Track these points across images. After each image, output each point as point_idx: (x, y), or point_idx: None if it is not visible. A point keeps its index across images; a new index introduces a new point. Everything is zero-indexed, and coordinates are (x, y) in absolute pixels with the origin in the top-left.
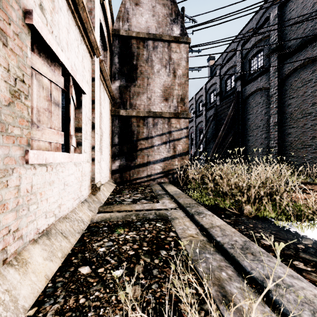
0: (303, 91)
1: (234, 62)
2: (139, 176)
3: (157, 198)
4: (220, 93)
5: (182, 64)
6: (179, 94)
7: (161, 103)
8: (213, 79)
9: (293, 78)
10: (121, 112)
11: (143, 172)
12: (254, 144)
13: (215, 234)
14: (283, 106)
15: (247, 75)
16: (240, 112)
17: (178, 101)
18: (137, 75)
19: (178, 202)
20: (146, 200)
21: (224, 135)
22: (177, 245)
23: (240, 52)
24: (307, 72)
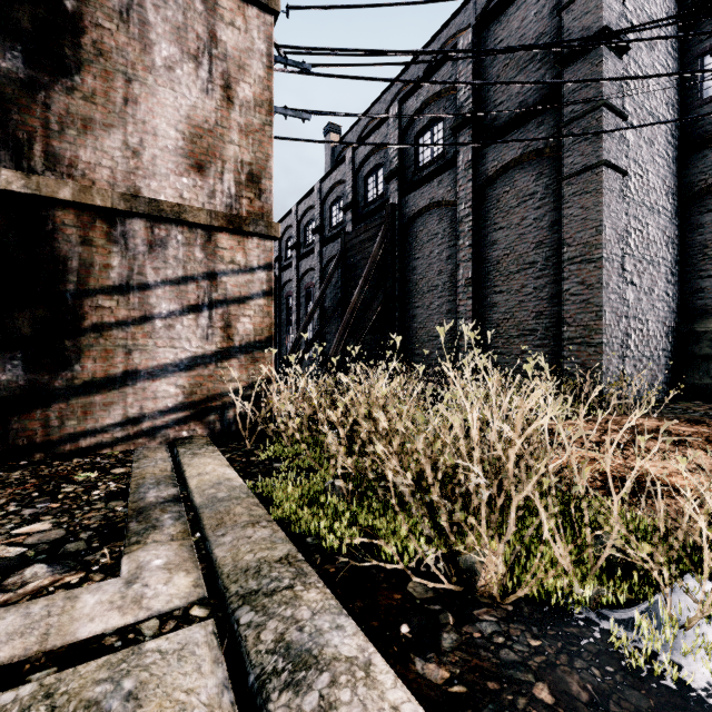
0: (520, 217)
1: (384, 137)
2: (93, 425)
3: (123, 539)
4: (353, 205)
5: (254, 68)
6: (242, 160)
7: (180, 175)
8: (339, 172)
9: (503, 186)
10: (2, 178)
11: (108, 408)
12: (425, 326)
13: None
14: (483, 244)
15: (412, 169)
16: (397, 252)
17: (241, 180)
18: (81, 54)
19: (210, 561)
20: (54, 563)
21: (363, 304)
22: None
23: (398, 116)
24: (527, 176)
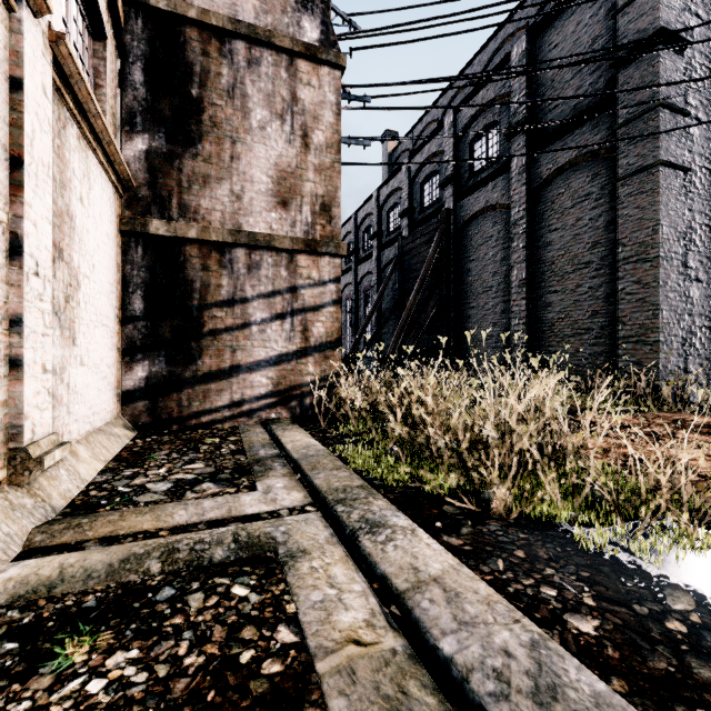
0: (575, 218)
1: (439, 145)
2: (209, 406)
3: (253, 474)
4: (409, 211)
5: (325, 117)
6: (317, 194)
7: (270, 211)
8: (395, 180)
9: (557, 187)
10: (153, 226)
11: (220, 393)
12: (480, 326)
13: (433, 621)
14: (537, 246)
15: (467, 175)
16: (452, 255)
17: (315, 210)
18: (202, 128)
19: (312, 486)
20: (216, 483)
21: (419, 306)
22: (299, 706)
23: (453, 124)
24: (582, 177)
